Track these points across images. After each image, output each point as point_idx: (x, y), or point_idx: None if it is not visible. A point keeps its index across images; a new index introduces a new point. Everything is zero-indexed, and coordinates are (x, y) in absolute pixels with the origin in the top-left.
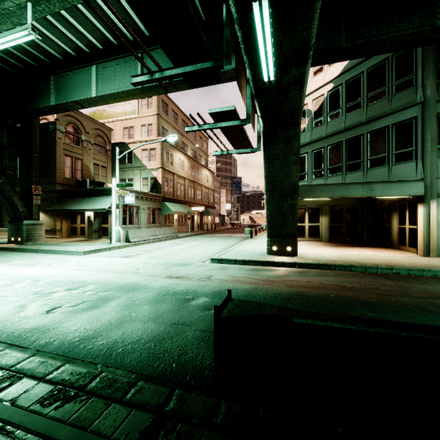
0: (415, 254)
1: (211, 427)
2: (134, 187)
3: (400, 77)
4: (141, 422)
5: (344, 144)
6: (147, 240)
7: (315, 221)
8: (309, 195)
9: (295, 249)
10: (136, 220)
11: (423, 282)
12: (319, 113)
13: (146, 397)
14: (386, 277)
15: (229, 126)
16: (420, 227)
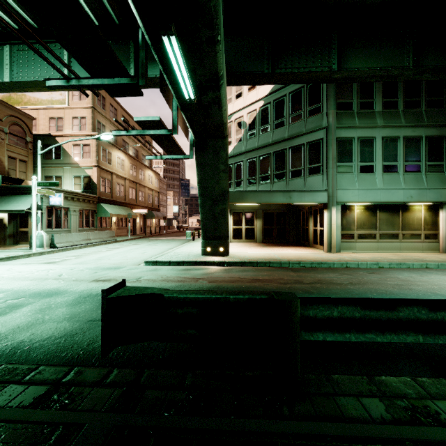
0: (323, 251)
1: (100, 386)
2: (63, 186)
3: (312, 104)
4: (36, 392)
5: (272, 156)
6: (78, 245)
7: (251, 223)
8: (240, 200)
9: (226, 249)
10: (65, 223)
11: (317, 272)
12: (252, 126)
13: (45, 376)
14: (292, 270)
15: (157, 134)
16: (325, 228)
